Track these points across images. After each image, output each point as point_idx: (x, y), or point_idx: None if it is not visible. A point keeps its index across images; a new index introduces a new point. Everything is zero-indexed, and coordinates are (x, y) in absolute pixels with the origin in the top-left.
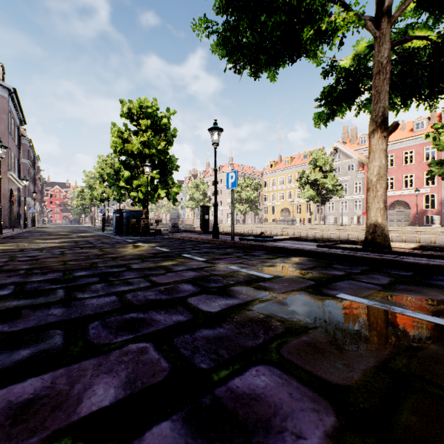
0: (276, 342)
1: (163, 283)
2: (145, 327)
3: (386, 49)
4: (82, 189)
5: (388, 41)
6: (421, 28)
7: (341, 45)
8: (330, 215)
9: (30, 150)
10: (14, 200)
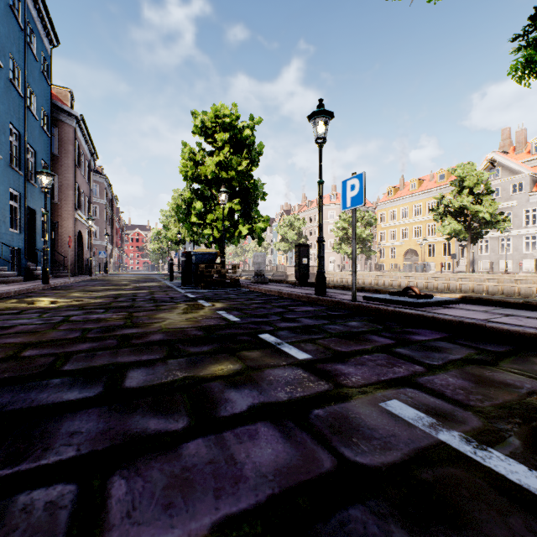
0: None
1: None
2: None
3: None
4: (158, 230)
5: None
6: None
7: None
8: (482, 258)
9: (107, 189)
10: (70, 242)
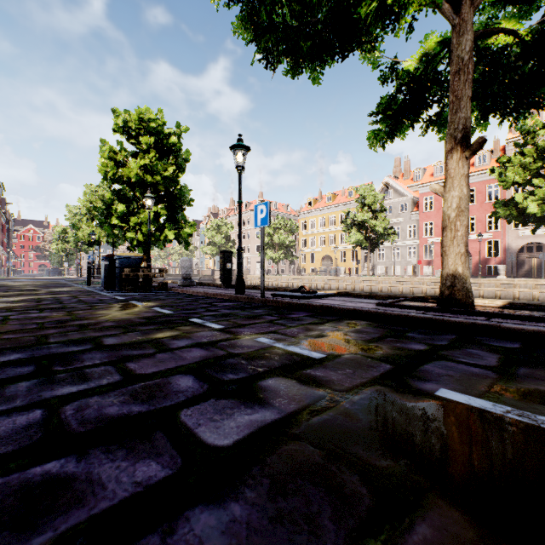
0: None
1: (144, 375)
2: (61, 512)
3: (468, 41)
4: (64, 228)
5: (470, 30)
6: (510, 18)
7: (410, 31)
8: (380, 264)
9: None
10: None
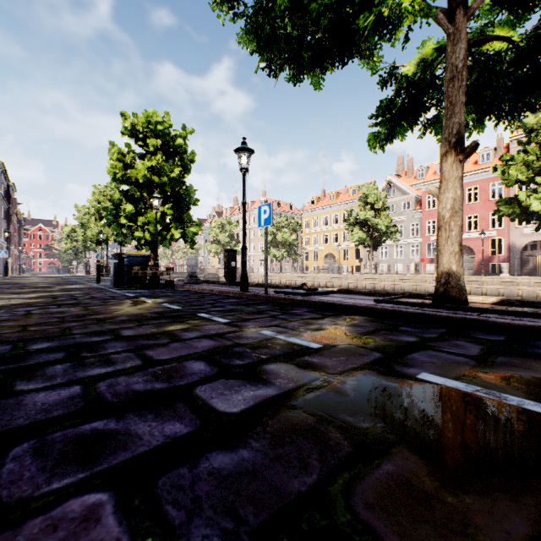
0: (341, 478)
1: (162, 360)
2: (111, 453)
3: (462, 49)
4: (73, 228)
5: (464, 39)
6: (503, 26)
7: (406, 41)
8: (383, 262)
9: (2, 176)
10: None
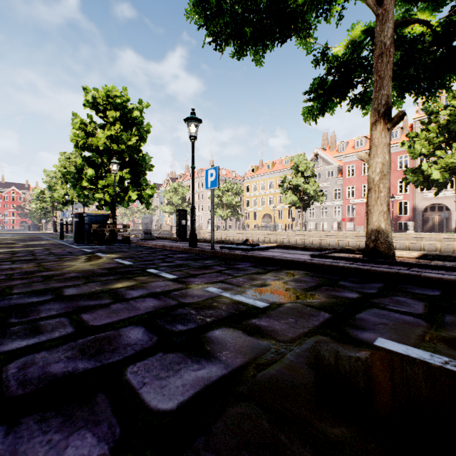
0: None
1: (97, 327)
2: None
3: (390, 28)
4: (42, 190)
5: (391, 19)
6: (424, 10)
7: (341, 19)
8: (311, 221)
9: None
10: None
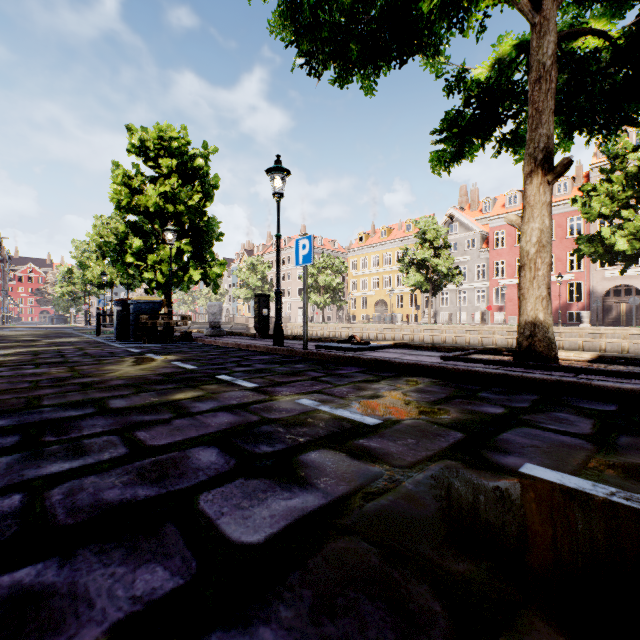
0: None
1: (157, 447)
2: None
3: (551, 43)
4: (69, 268)
5: (553, 30)
6: (600, 17)
7: (482, 31)
8: (443, 310)
9: None
10: None
